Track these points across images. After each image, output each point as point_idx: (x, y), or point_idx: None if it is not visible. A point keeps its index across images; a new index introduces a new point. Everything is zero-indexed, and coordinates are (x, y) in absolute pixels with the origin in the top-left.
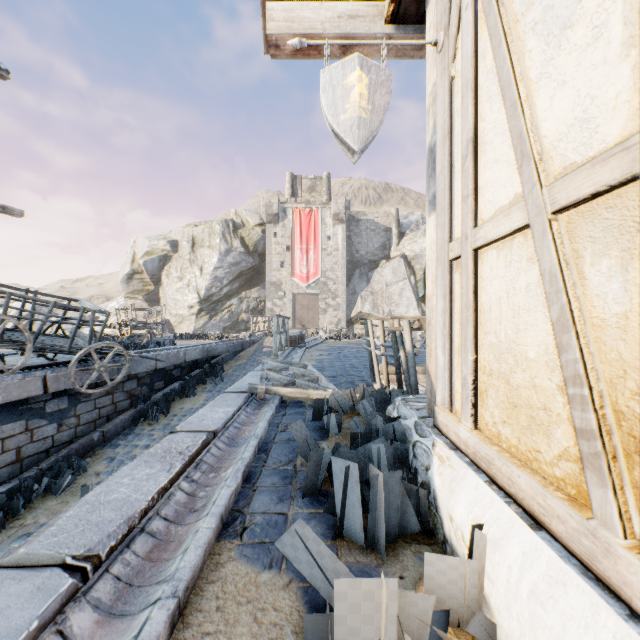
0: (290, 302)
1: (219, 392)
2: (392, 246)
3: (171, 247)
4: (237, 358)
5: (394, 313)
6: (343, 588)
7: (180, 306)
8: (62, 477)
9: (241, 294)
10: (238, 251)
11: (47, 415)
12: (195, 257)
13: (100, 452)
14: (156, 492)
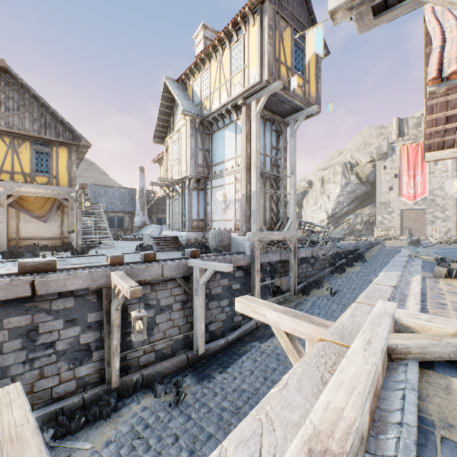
0: (397, 216)
1: (366, 266)
2: None
3: (308, 185)
4: (369, 251)
5: None
6: (451, 264)
7: (315, 221)
8: (319, 284)
9: (356, 212)
10: (354, 183)
11: (310, 263)
12: (324, 190)
13: (324, 281)
14: (405, 264)
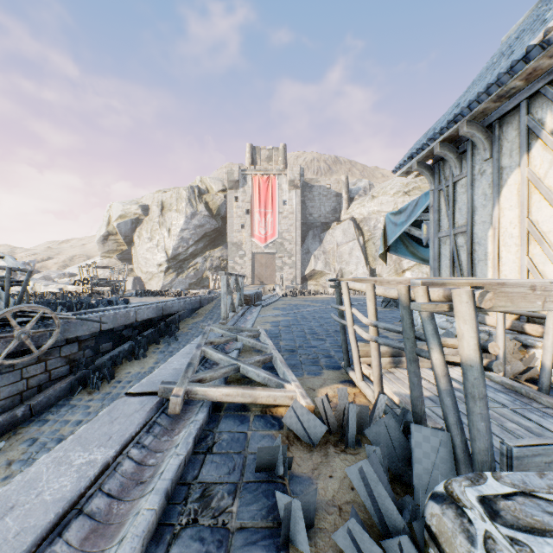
0: (250, 260)
1: (171, 353)
2: (342, 210)
3: (142, 211)
4: (194, 315)
5: (344, 270)
6: None
7: (150, 264)
8: None
9: (205, 253)
10: (203, 214)
11: None
12: (164, 220)
13: (23, 431)
14: None
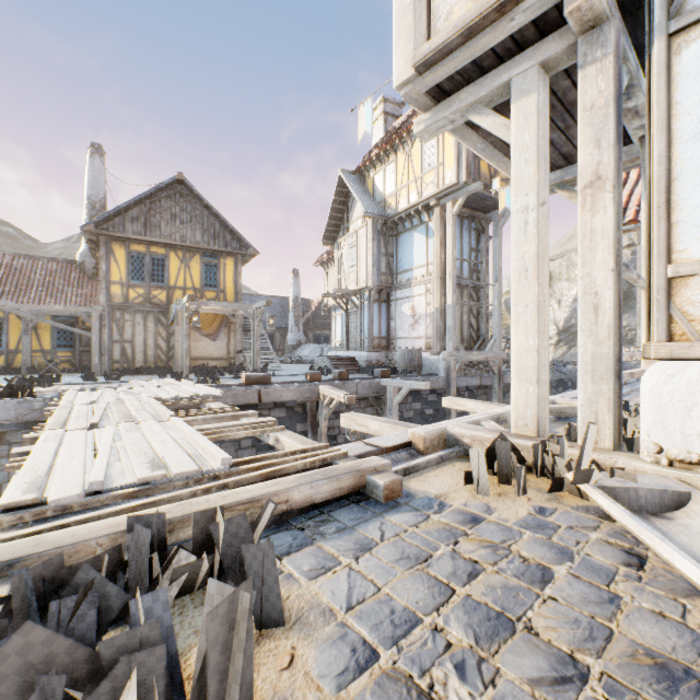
0: None
1: None
2: None
3: None
4: None
5: None
6: None
7: None
8: None
9: None
10: None
11: None
12: (552, 291)
13: None
14: None
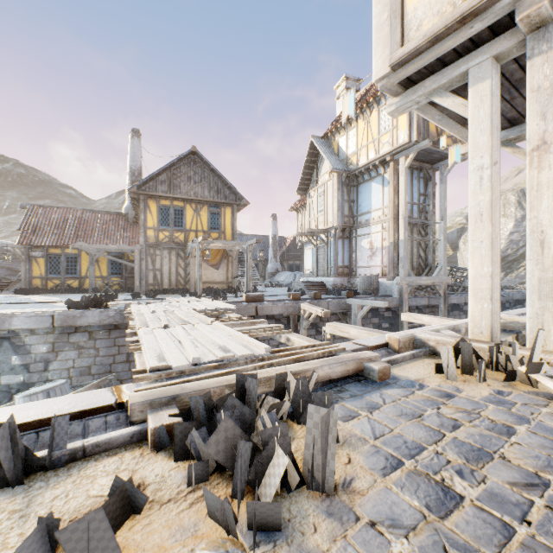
0: None
1: None
2: None
3: (466, 221)
4: None
5: None
6: None
7: None
8: None
9: None
10: None
11: (462, 311)
12: None
13: None
14: None
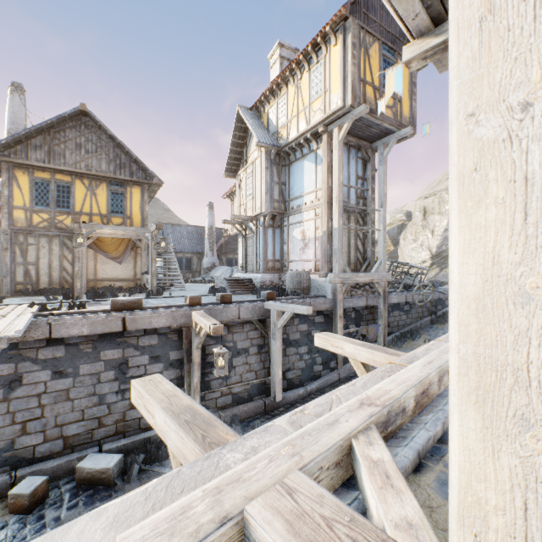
0: None
1: None
2: None
3: (406, 217)
4: None
5: None
6: None
7: (414, 261)
8: (414, 335)
9: None
10: None
11: (403, 311)
12: (426, 223)
13: (421, 331)
14: None
